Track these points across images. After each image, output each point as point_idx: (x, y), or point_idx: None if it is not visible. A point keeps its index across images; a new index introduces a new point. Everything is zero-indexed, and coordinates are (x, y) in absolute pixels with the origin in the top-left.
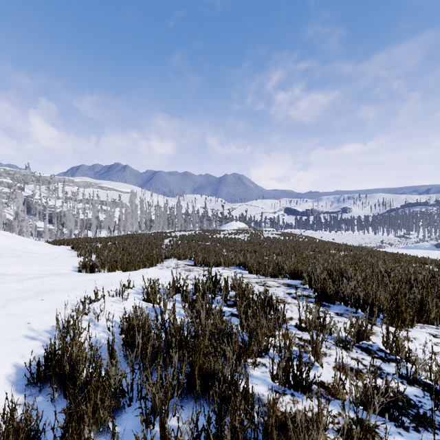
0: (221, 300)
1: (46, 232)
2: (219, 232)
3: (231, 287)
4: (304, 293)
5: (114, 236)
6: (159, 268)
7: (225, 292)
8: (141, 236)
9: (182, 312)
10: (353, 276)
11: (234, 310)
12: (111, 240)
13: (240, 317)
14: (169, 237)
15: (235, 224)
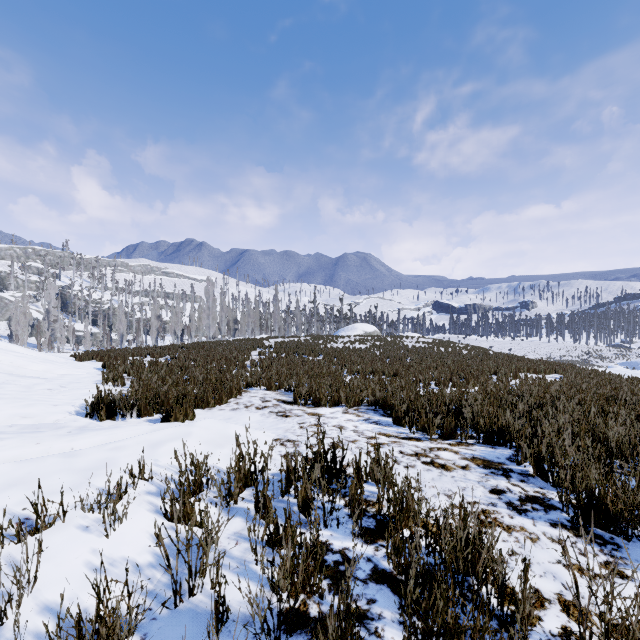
0: (345, 513)
1: (87, 338)
2: (336, 338)
3: (366, 471)
4: (529, 490)
5: (176, 346)
6: (231, 408)
7: (357, 511)
8: (217, 346)
9: (250, 560)
10: (626, 445)
11: (380, 554)
12: (169, 353)
13: (398, 586)
14: (259, 347)
15: (360, 327)
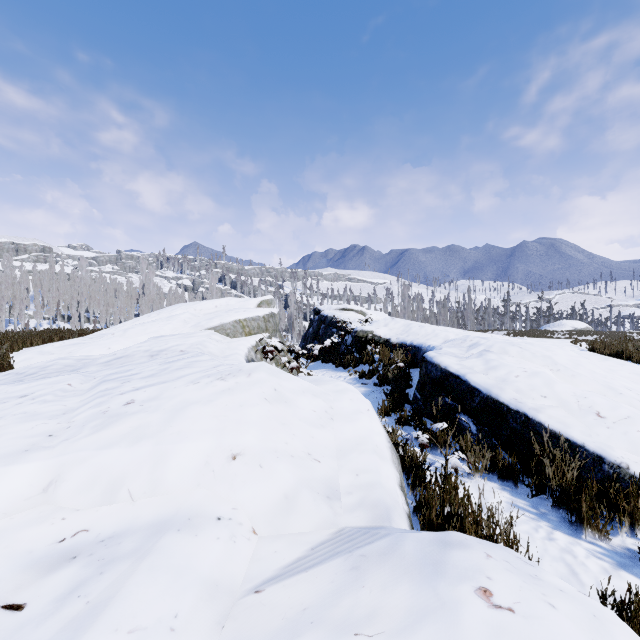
0: None
1: None
2: (549, 332)
3: None
4: None
5: None
6: None
7: None
8: None
9: None
10: None
11: None
12: None
13: None
14: None
15: (568, 323)
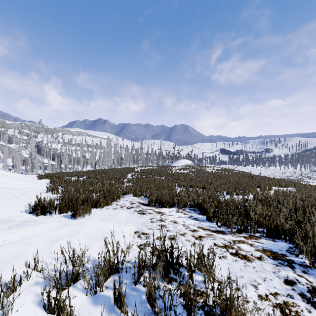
0: (180, 304)
1: (49, 167)
2: (171, 167)
3: (194, 263)
4: (312, 281)
5: (90, 171)
6: (113, 208)
7: None
8: (110, 171)
9: None
10: None
11: None
12: (86, 175)
13: None
14: (132, 172)
15: (183, 161)
